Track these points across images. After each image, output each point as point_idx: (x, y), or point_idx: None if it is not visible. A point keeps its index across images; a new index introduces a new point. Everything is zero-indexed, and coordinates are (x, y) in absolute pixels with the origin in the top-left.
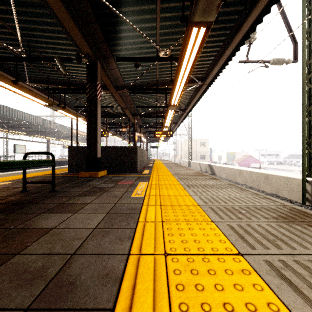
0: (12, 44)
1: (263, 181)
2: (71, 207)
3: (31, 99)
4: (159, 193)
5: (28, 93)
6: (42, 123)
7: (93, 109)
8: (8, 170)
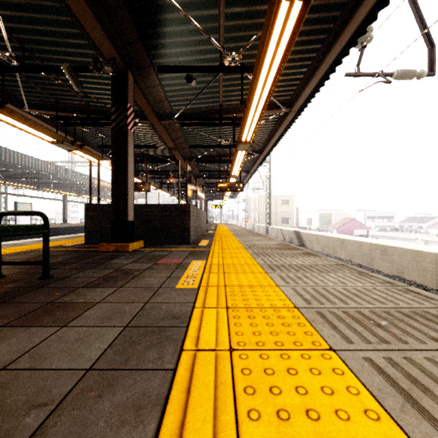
0: None
1: (379, 256)
2: (61, 313)
3: (30, 132)
4: (223, 282)
5: (23, 123)
6: (54, 172)
7: (122, 146)
8: (4, 240)
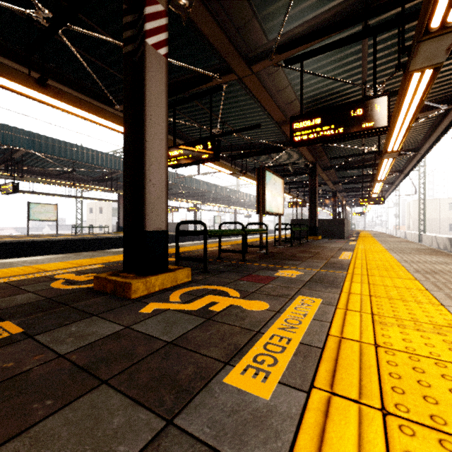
0: (260, 158)
1: None
2: (326, 244)
3: None
4: (363, 244)
5: None
6: (238, 195)
7: (313, 195)
8: (216, 238)
